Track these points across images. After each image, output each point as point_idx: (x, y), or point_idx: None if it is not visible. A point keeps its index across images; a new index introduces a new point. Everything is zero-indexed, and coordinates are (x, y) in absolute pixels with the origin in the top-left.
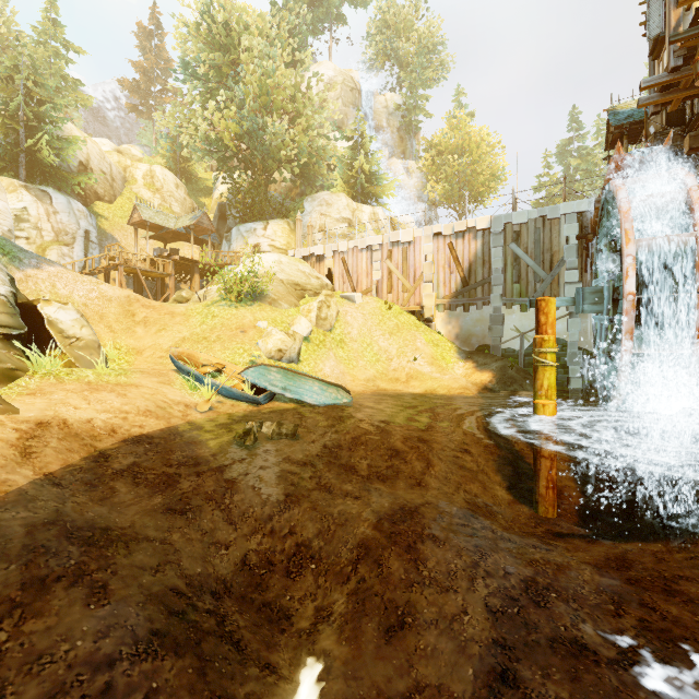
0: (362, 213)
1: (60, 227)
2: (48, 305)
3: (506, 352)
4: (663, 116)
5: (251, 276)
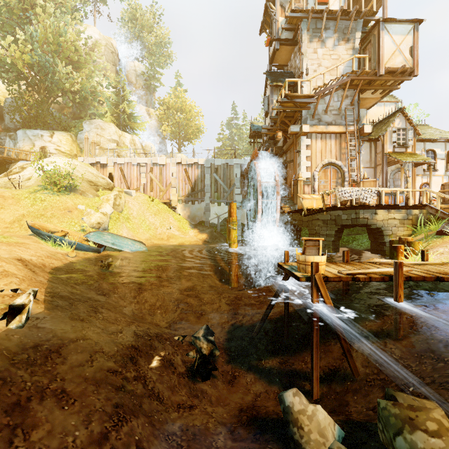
0: (125, 138)
1: None
2: None
3: (211, 224)
4: (268, 135)
5: (68, 176)
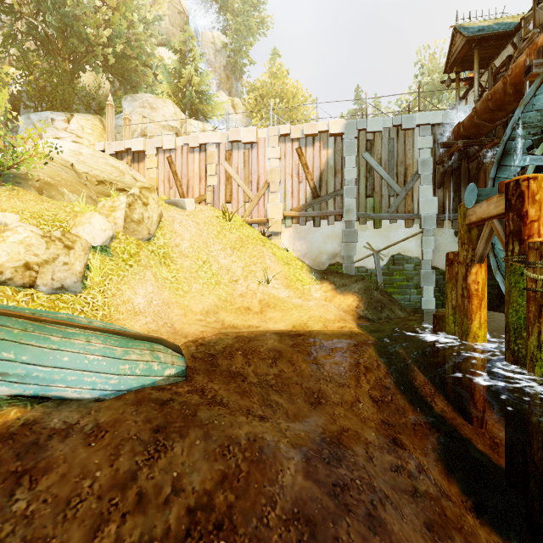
0: (191, 126)
1: None
2: None
3: (358, 271)
4: None
5: None
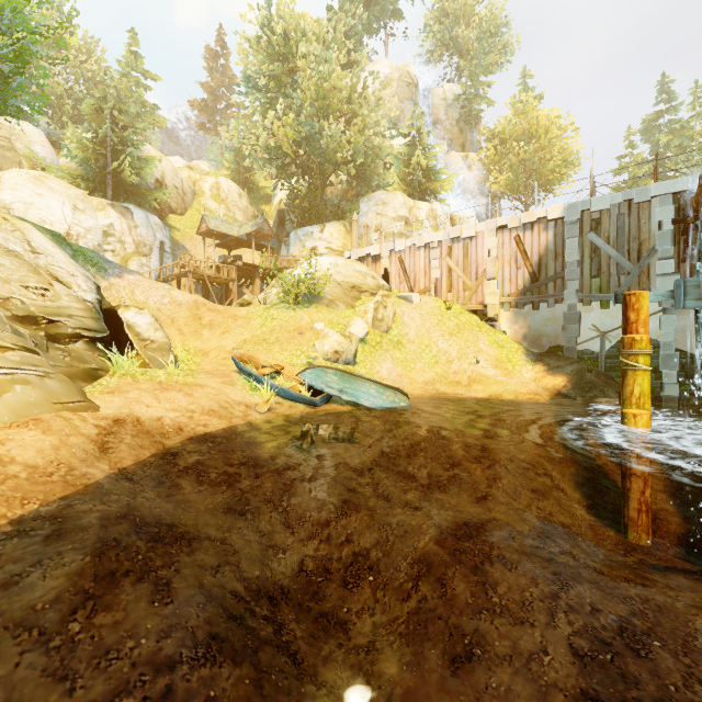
0: (419, 210)
1: (140, 240)
2: (127, 310)
3: (582, 354)
4: None
5: (308, 279)
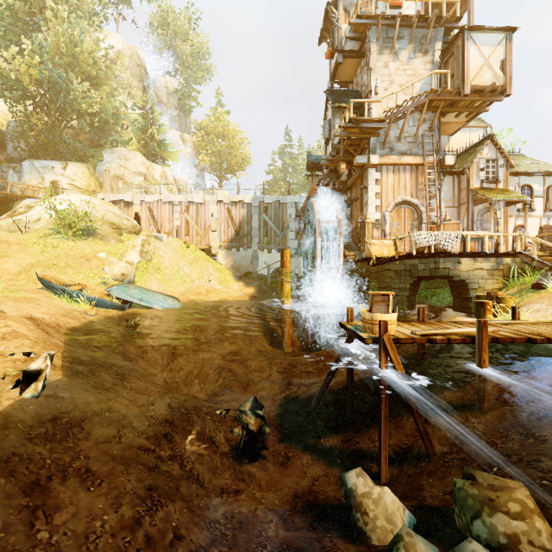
0: (154, 170)
1: None
2: None
3: (260, 276)
4: (329, 166)
5: (86, 217)
